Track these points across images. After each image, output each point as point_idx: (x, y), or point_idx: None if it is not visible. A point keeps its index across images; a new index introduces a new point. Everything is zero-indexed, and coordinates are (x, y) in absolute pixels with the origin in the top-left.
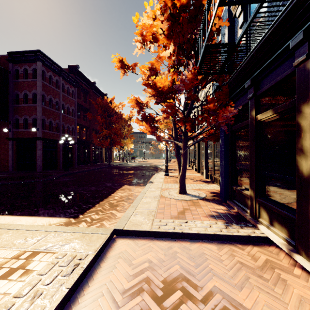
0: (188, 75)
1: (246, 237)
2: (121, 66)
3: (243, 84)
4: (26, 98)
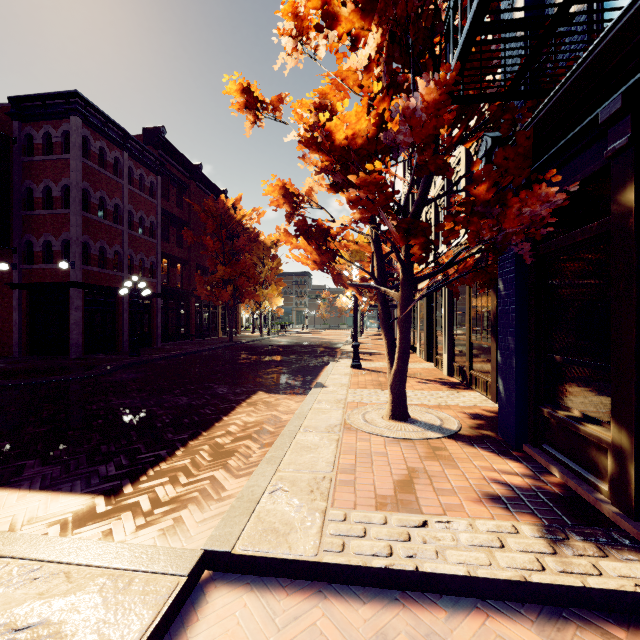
0: (426, 94)
1: (633, 596)
2: (246, 104)
3: (590, 115)
4: (49, 196)
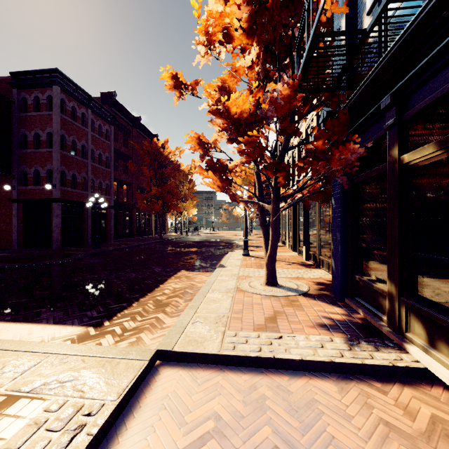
0: (283, 91)
1: (387, 368)
2: (175, 85)
3: (377, 104)
4: (37, 140)
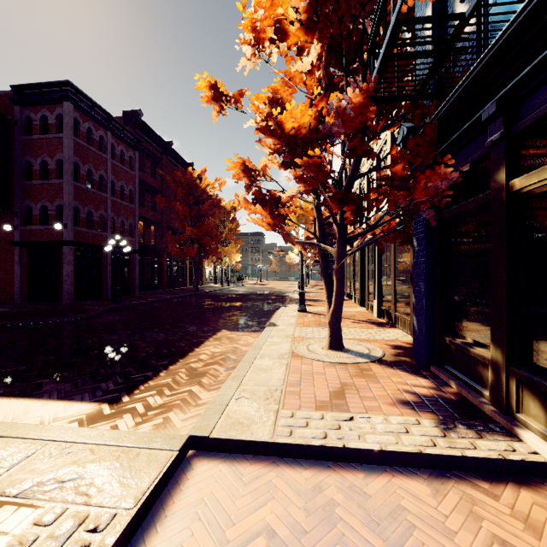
0: (353, 98)
1: (497, 461)
2: (213, 97)
3: (476, 114)
4: (45, 169)
